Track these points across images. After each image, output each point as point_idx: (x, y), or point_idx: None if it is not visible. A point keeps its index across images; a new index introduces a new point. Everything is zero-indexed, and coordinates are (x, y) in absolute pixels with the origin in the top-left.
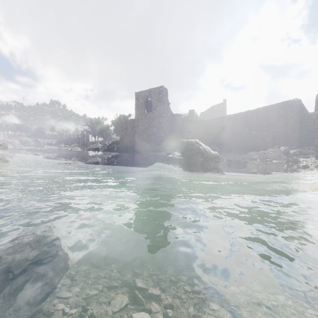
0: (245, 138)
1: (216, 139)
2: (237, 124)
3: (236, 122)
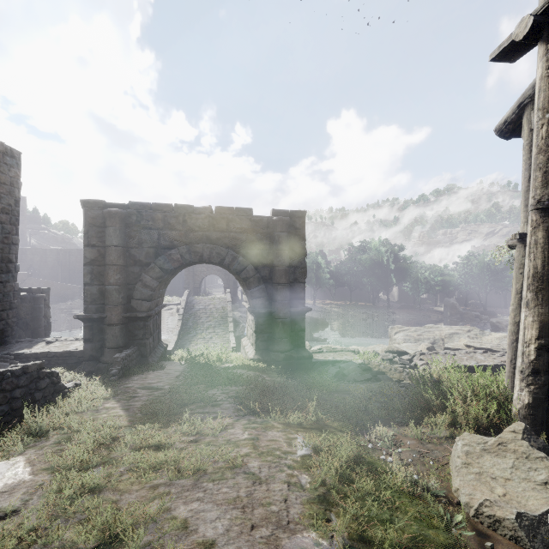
0: (56, 288)
1: (22, 285)
2: (47, 261)
3: (46, 258)
